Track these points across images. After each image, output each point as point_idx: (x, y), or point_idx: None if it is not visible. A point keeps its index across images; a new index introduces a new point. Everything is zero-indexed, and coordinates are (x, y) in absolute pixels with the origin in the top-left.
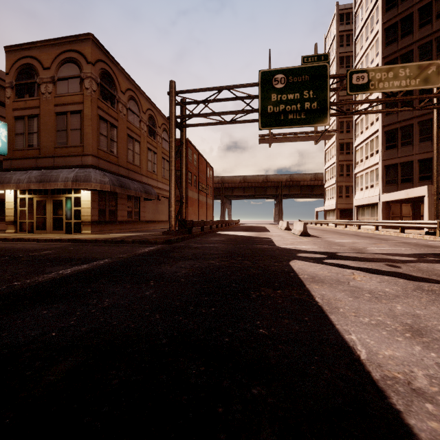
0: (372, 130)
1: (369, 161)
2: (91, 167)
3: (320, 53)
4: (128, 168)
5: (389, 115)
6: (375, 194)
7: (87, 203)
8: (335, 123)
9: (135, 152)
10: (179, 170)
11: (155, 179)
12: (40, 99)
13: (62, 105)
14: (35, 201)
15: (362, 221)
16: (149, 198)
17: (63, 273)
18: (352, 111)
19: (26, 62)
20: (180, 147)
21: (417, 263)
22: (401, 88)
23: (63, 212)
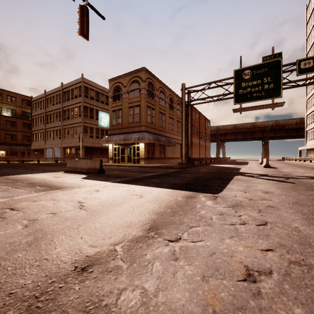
0: None
1: None
2: (144, 131)
3: (275, 53)
4: (159, 130)
5: None
6: None
7: (142, 149)
8: None
9: (163, 120)
10: (186, 125)
11: (172, 133)
12: (122, 101)
13: (132, 103)
14: (120, 148)
15: None
16: (170, 145)
17: (150, 175)
18: None
19: (117, 85)
20: (187, 117)
21: (304, 179)
22: None
23: (132, 153)
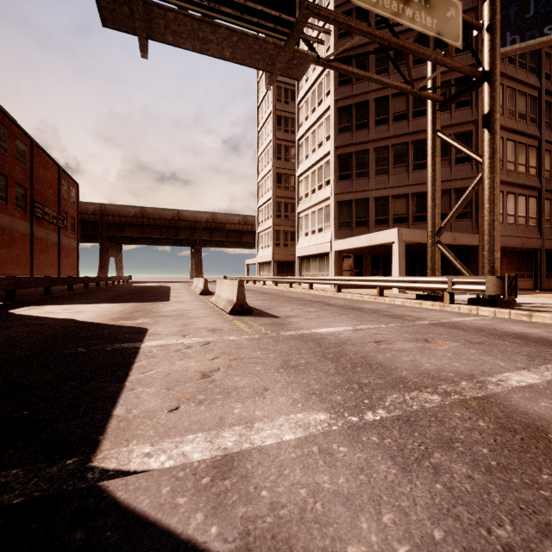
0: (322, 153)
1: (317, 195)
2: None
3: None
4: None
5: (343, 133)
6: (326, 241)
7: None
8: (271, 145)
9: None
10: None
11: None
12: None
13: None
14: None
15: (317, 278)
16: None
17: None
18: (291, 133)
19: None
20: None
21: None
22: (414, 24)
23: None
